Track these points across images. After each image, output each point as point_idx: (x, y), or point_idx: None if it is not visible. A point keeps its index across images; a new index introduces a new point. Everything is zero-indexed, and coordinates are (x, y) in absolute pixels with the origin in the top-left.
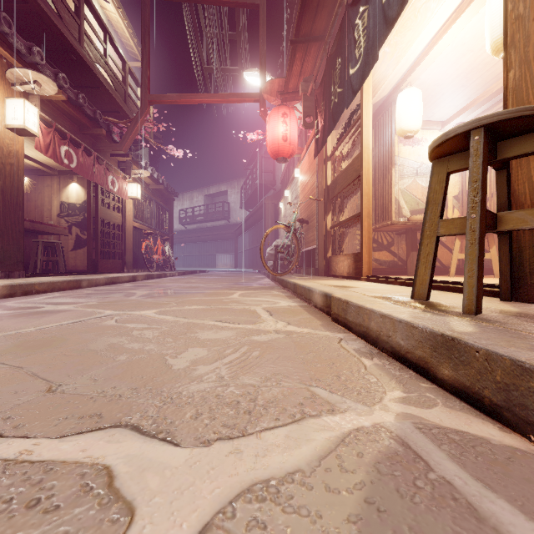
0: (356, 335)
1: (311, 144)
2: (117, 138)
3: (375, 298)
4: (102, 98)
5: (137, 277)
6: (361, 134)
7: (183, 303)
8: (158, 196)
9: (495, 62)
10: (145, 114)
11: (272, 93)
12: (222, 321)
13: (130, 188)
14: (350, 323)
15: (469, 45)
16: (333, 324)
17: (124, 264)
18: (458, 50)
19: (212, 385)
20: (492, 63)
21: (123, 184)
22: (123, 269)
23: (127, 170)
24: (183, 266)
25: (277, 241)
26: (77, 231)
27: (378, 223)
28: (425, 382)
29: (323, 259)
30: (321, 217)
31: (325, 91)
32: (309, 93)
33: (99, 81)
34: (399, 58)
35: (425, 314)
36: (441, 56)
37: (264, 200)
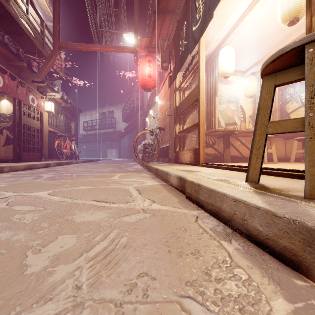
0: (208, 212)
1: (166, 81)
2: (35, 69)
3: (218, 181)
4: (25, 43)
5: (50, 164)
6: (199, 72)
7: (75, 184)
8: (68, 111)
9: (275, 35)
10: (56, 55)
11: (141, 47)
12: (100, 201)
13: (46, 104)
14: (201, 202)
15: (262, 22)
16: (187, 200)
17: (42, 156)
18: (256, 25)
19: (60, 309)
20: (274, 35)
21: (40, 102)
22: (41, 158)
23: (44, 92)
24: (86, 157)
25: (145, 141)
26: (7, 133)
27: (207, 130)
28: (296, 277)
29: (173, 153)
30: (172, 126)
31: (176, 44)
32: (165, 47)
33: (22, 30)
34: (221, 26)
35: (274, 199)
36: (246, 28)
37: (137, 116)
